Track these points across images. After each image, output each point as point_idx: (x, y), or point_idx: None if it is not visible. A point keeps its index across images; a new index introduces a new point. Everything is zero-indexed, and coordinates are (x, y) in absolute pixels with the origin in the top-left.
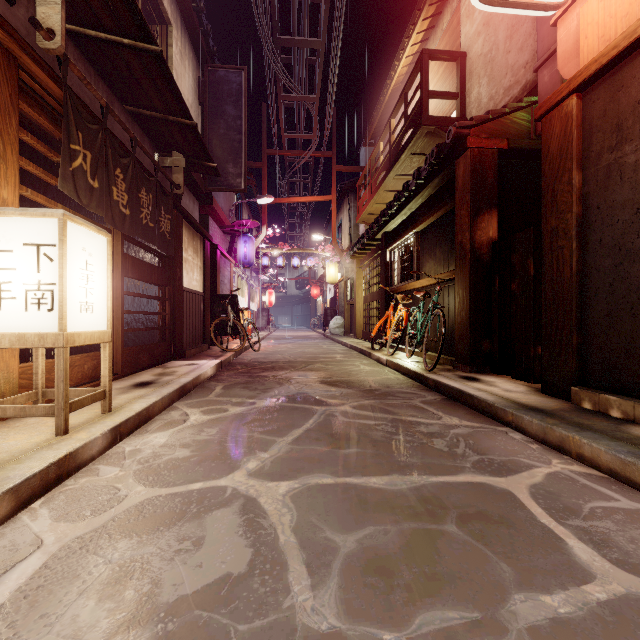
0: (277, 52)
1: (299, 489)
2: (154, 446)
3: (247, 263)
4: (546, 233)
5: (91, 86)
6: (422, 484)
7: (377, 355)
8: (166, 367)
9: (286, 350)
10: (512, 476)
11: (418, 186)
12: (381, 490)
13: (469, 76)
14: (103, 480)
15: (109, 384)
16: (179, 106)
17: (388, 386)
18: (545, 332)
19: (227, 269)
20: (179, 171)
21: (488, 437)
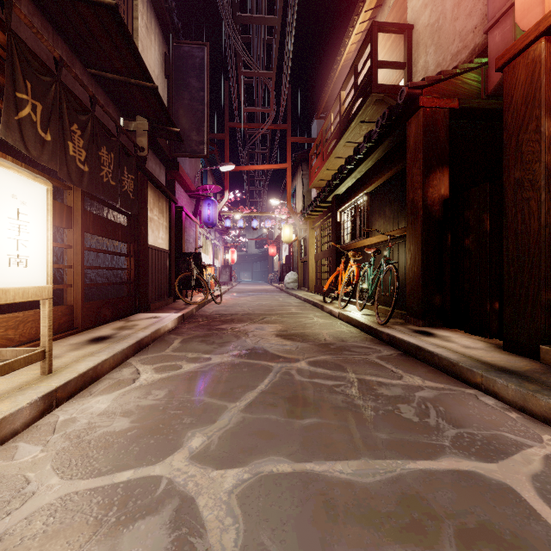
0: (237, 29)
1: (249, 482)
2: (92, 414)
3: (210, 224)
4: (509, 185)
5: (41, 36)
6: (399, 474)
7: (329, 308)
8: (129, 320)
9: (245, 303)
10: (504, 461)
11: (368, 149)
12: (350, 484)
13: (416, 47)
14: (15, 466)
15: (49, 344)
16: (139, 68)
17: (342, 340)
18: (507, 287)
19: (192, 229)
20: (143, 134)
21: (458, 402)
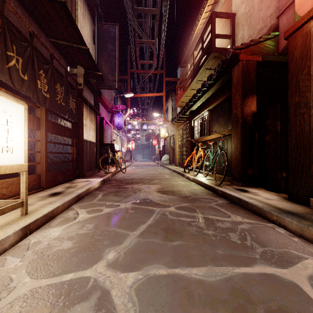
0: (134, 16)
1: (142, 280)
2: (50, 239)
3: (119, 127)
4: (291, 105)
5: (22, 19)
6: (230, 275)
7: (187, 175)
8: (72, 183)
9: (139, 172)
10: (291, 267)
11: (210, 85)
12: (201, 282)
13: (237, 26)
14: (4, 270)
15: (26, 197)
16: (78, 38)
17: (195, 194)
18: (291, 164)
19: (109, 130)
20: (81, 76)
21: (263, 231)
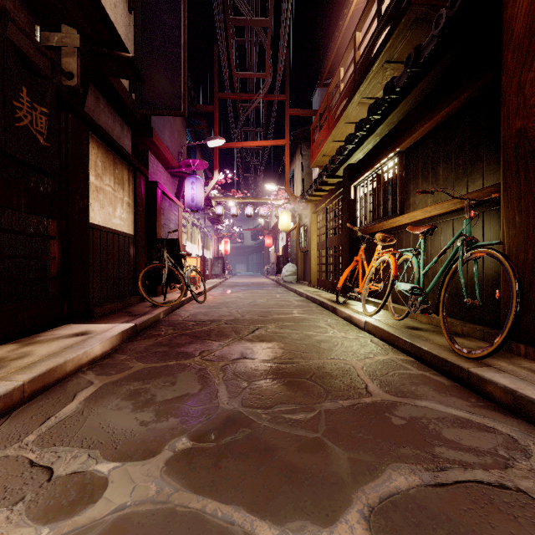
0: None
1: None
2: None
3: (194, 206)
4: None
5: None
6: None
7: (347, 313)
8: (30, 342)
9: (235, 301)
10: None
11: (407, 84)
12: None
13: None
14: None
15: None
16: None
17: (403, 391)
18: None
19: (174, 213)
20: (71, 53)
21: None
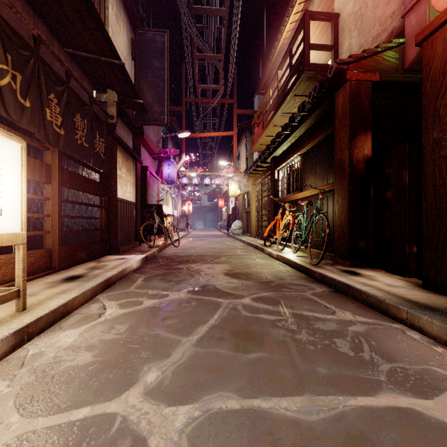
0: (192, 19)
1: (199, 420)
2: (59, 348)
3: (170, 181)
4: (427, 145)
5: (21, 15)
6: (341, 411)
7: (269, 250)
8: (100, 261)
9: (199, 246)
10: (439, 397)
11: (301, 118)
12: (296, 423)
13: (341, 32)
14: None
15: (23, 284)
16: (108, 47)
17: (281, 278)
18: (426, 234)
19: (155, 185)
20: (113, 105)
21: (388, 337)
